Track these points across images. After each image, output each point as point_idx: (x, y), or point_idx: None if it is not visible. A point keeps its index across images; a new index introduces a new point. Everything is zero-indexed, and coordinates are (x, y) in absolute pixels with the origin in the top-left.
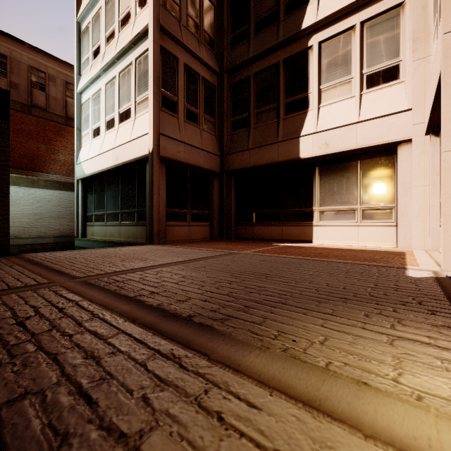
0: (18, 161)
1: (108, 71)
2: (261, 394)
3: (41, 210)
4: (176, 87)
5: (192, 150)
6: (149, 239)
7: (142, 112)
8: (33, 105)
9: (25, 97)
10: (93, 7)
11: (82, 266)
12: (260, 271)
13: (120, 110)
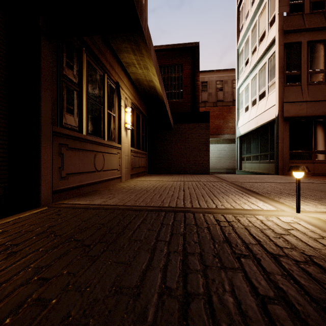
0: (211, 131)
1: (253, 71)
2: (253, 198)
3: (220, 155)
4: (299, 63)
5: (316, 104)
6: (275, 171)
7: (272, 91)
8: (217, 100)
9: (214, 98)
10: (245, 37)
11: (232, 179)
12: (324, 190)
13: (259, 93)
